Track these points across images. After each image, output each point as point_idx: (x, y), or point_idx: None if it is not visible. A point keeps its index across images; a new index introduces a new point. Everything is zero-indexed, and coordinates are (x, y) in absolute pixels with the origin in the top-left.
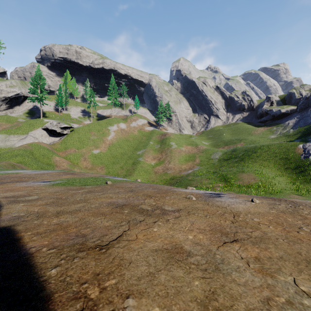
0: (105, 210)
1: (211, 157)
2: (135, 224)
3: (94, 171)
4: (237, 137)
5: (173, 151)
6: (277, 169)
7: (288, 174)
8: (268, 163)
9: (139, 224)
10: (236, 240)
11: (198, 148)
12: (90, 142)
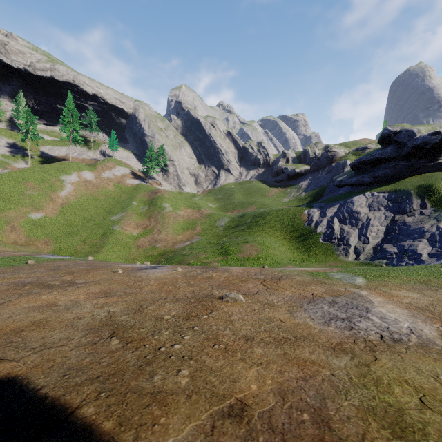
0: (2, 288)
1: (215, 224)
2: (27, 295)
3: (30, 248)
4: (250, 199)
5: (166, 216)
6: (283, 238)
7: (292, 243)
8: (276, 231)
9: (31, 295)
10: (109, 295)
11: (202, 212)
12: (24, 199)
